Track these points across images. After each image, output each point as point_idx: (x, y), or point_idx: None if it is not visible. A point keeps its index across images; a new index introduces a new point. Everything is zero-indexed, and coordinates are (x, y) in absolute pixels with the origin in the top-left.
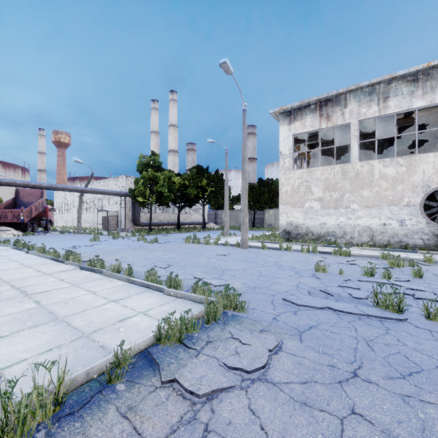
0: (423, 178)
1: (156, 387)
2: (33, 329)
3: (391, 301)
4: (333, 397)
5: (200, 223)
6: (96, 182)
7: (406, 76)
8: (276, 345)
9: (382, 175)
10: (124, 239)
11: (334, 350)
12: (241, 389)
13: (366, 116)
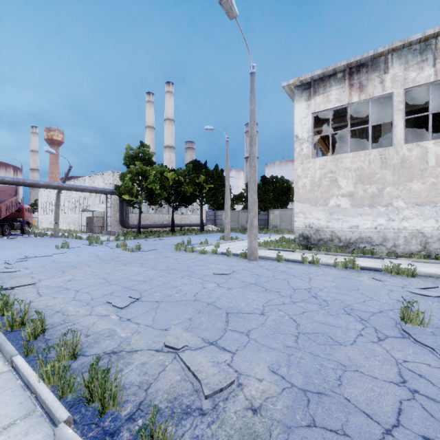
0: None
1: None
2: None
3: None
4: None
5: (198, 225)
6: (82, 179)
7: None
8: None
9: (439, 161)
10: (103, 244)
11: None
12: None
13: (416, 82)
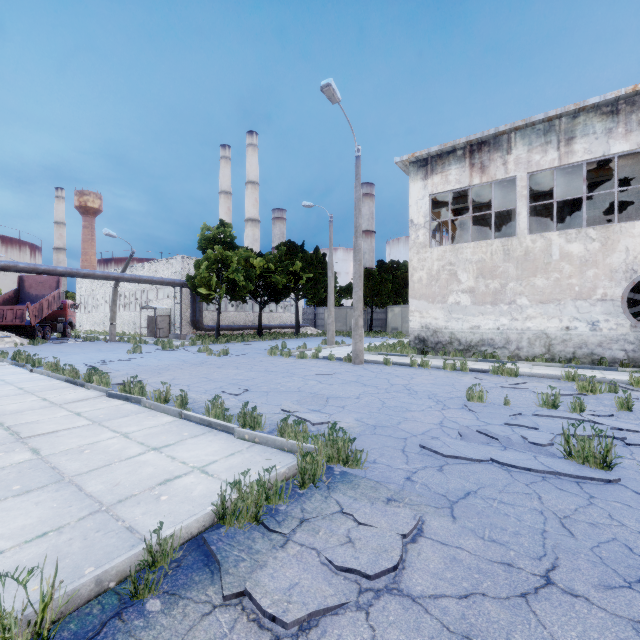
0: (626, 258)
1: (214, 604)
2: (21, 497)
3: (592, 450)
4: (516, 626)
5: (292, 326)
6: (139, 265)
7: (601, 106)
8: (414, 526)
9: (564, 254)
10: (179, 350)
11: (508, 535)
12: (359, 608)
13: (540, 165)
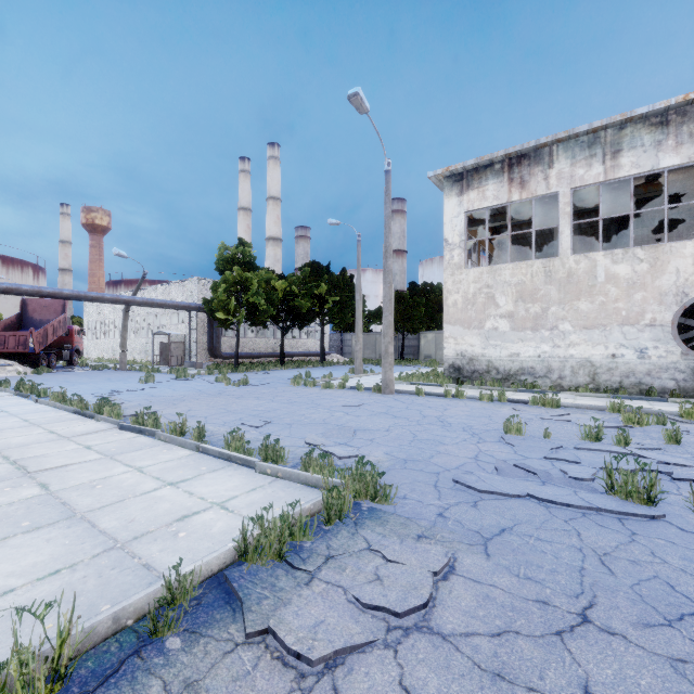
0: (676, 281)
1: (236, 642)
2: (31, 534)
3: (635, 485)
4: (550, 664)
5: (317, 354)
6: (151, 288)
7: (649, 116)
8: (446, 563)
9: (609, 276)
10: (195, 379)
11: (545, 573)
12: (387, 646)
13: (584, 180)
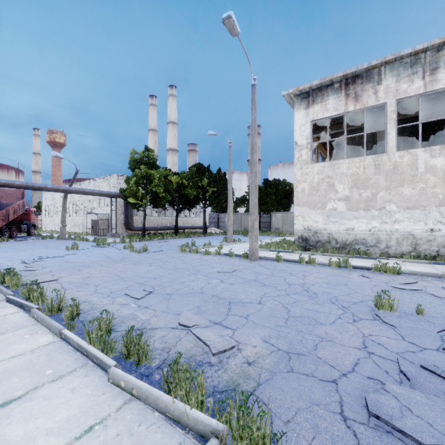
0: None
1: None
2: None
3: None
4: None
5: (201, 227)
6: (86, 182)
7: None
8: None
9: (428, 167)
10: (110, 246)
11: None
12: None
13: (407, 93)
